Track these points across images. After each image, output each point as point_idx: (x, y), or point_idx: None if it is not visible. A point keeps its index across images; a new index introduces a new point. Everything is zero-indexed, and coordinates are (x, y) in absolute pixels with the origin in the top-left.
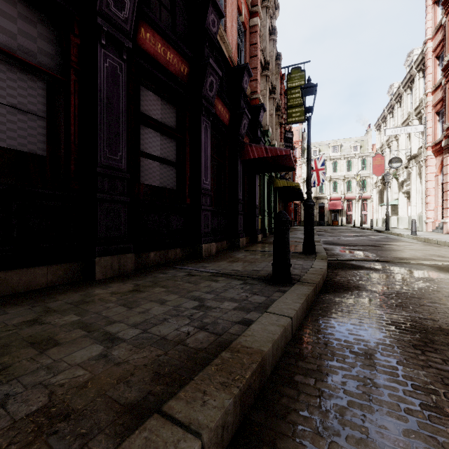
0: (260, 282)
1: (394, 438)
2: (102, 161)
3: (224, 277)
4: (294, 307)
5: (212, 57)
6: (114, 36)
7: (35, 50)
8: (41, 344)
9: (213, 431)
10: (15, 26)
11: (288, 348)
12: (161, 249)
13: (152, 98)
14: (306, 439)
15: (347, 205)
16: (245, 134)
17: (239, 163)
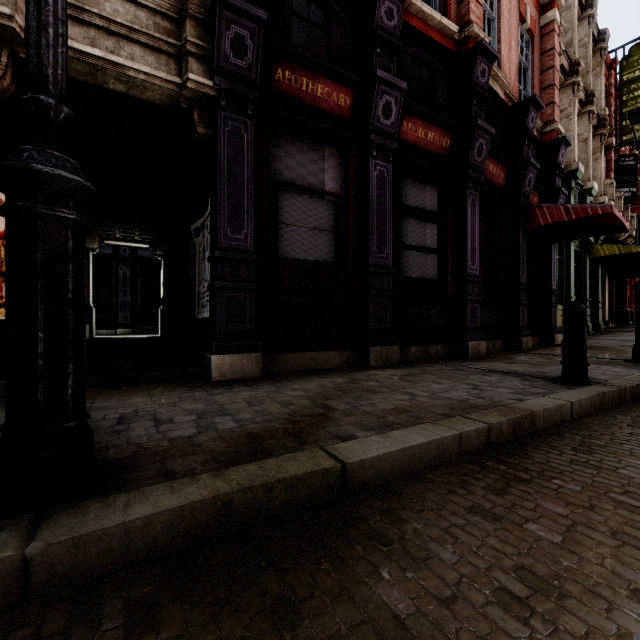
0: (544, 380)
1: (635, 460)
2: (373, 260)
3: (498, 374)
4: (578, 397)
5: (481, 113)
6: (382, 144)
7: (327, 179)
8: (369, 391)
9: (494, 426)
10: (317, 167)
11: (564, 424)
12: (421, 344)
13: (412, 186)
14: (560, 450)
15: None
16: (532, 189)
17: (521, 234)
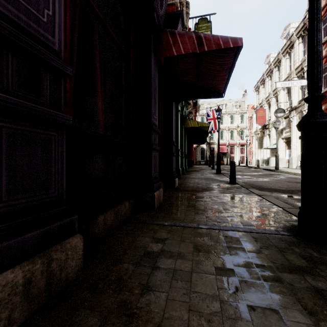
0: None
1: None
2: None
3: None
4: None
5: None
6: None
7: None
8: None
9: None
10: None
11: None
12: None
13: None
14: None
15: (230, 149)
16: None
17: (153, 62)
